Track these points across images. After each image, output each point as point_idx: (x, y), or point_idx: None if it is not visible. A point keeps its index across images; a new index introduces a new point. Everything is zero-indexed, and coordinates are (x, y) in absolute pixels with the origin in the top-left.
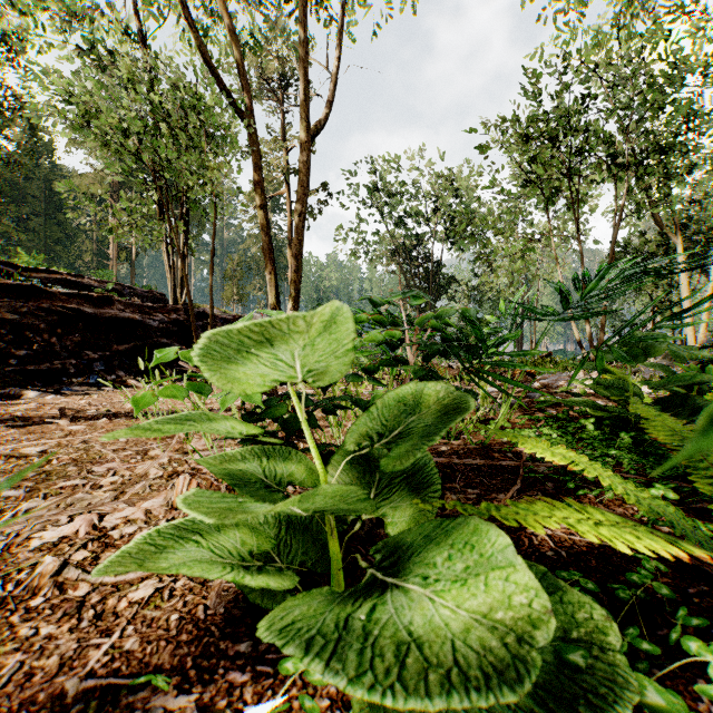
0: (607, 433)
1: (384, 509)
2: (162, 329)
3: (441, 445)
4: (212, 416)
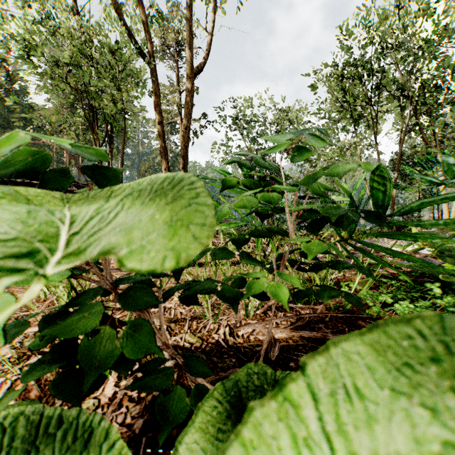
0: None
1: None
2: None
3: (308, 313)
4: None
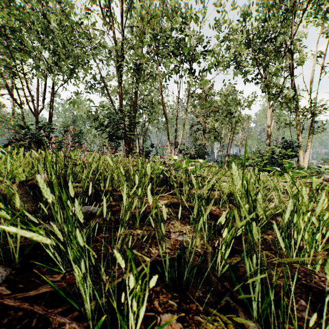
0: None
1: None
2: None
3: None
4: None
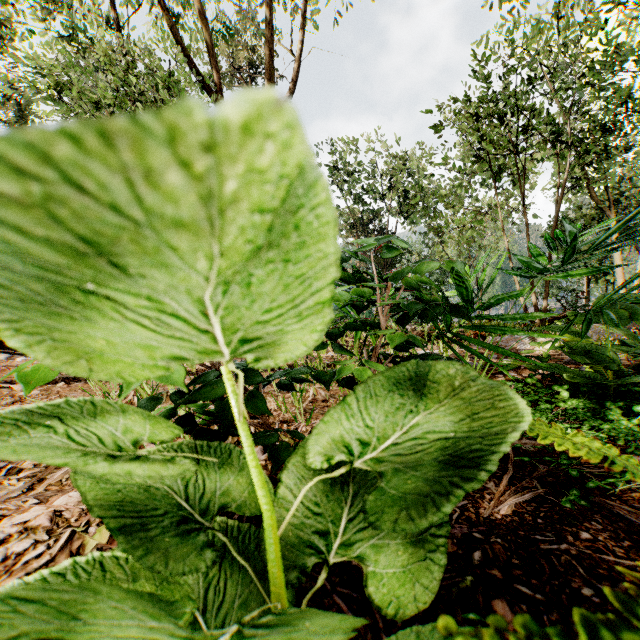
0: (588, 402)
1: (360, 547)
2: None
3: None
4: (84, 414)
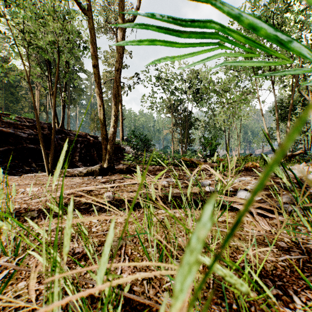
0: None
1: None
2: (30, 138)
3: None
4: None
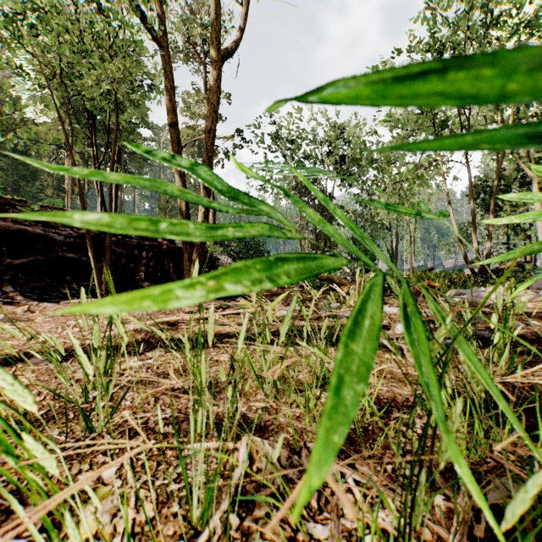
0: None
1: None
2: (68, 243)
3: None
4: None
